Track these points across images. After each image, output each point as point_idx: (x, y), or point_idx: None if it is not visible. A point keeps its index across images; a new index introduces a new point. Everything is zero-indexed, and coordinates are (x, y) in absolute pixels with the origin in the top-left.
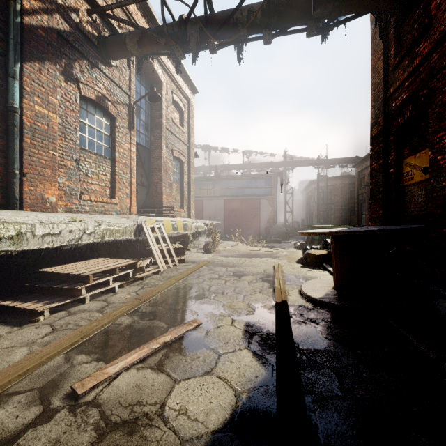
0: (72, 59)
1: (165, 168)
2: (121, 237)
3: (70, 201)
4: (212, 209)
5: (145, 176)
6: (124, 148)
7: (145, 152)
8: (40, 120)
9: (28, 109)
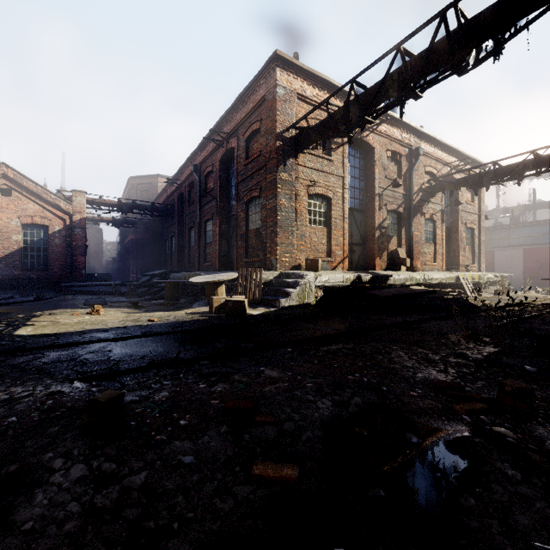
0: (422, 205)
1: (460, 238)
2: (451, 281)
3: (422, 266)
4: (506, 260)
5: (446, 245)
6: (439, 235)
7: (446, 230)
8: (416, 237)
9: (414, 235)
